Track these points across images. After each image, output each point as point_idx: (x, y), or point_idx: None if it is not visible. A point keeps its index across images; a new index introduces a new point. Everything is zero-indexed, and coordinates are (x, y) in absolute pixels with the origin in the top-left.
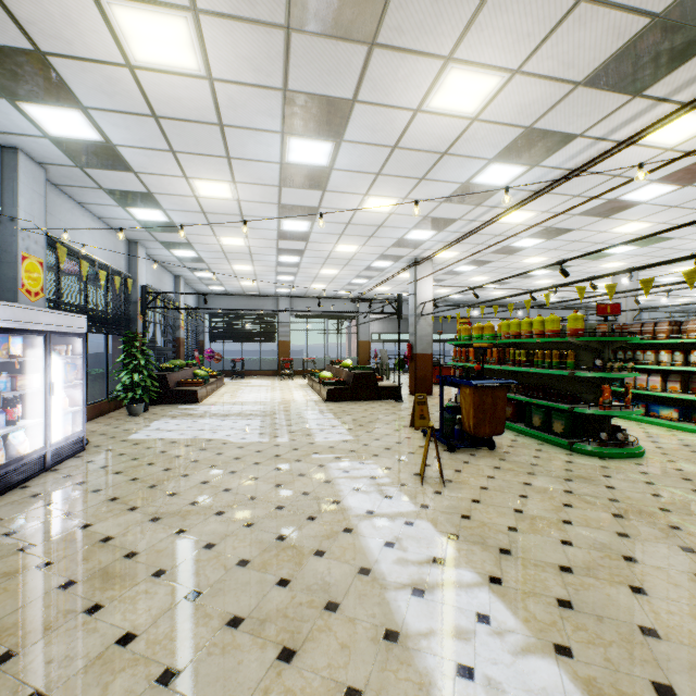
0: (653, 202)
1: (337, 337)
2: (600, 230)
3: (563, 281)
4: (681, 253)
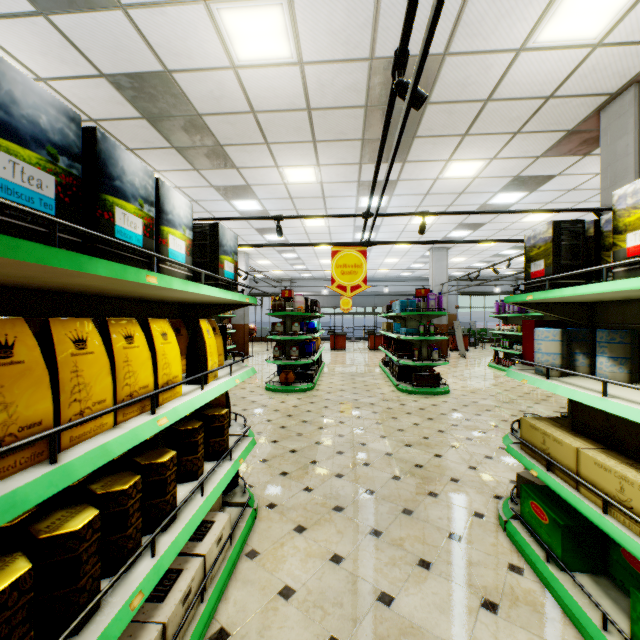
0: (272, 209)
1: (261, 311)
2: (298, 226)
3: (408, 259)
4: (433, 234)
